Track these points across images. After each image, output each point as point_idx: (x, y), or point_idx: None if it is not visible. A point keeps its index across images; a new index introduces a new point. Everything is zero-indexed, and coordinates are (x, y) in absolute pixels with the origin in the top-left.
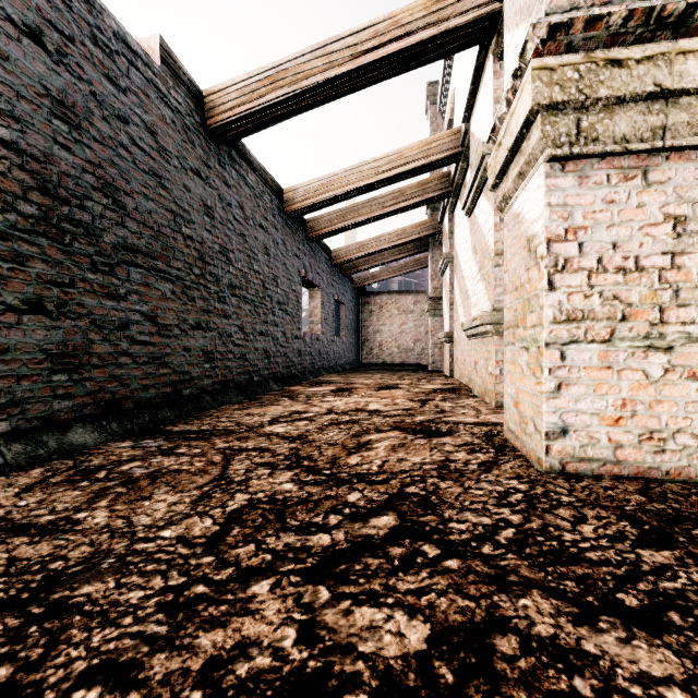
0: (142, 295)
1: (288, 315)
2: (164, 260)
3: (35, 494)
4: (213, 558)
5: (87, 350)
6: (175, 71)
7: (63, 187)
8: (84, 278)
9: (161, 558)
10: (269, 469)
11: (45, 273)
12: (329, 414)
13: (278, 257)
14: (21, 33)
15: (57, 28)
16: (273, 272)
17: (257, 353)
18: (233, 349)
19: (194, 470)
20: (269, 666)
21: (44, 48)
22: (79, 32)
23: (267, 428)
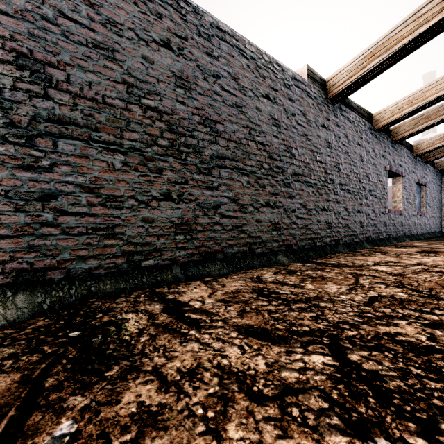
0: (300, 195)
1: (376, 198)
2: (309, 176)
3: (280, 275)
4: (370, 308)
5: (282, 221)
6: (313, 78)
7: (275, 153)
8: (281, 190)
9: (346, 303)
10: (384, 285)
11: (270, 190)
12: (419, 265)
13: (369, 161)
14: (264, 98)
15: (273, 89)
16: (365, 171)
17: (355, 224)
18: (341, 221)
19: (340, 278)
20: (415, 341)
21: (270, 100)
22: (280, 85)
23: (373, 267)
